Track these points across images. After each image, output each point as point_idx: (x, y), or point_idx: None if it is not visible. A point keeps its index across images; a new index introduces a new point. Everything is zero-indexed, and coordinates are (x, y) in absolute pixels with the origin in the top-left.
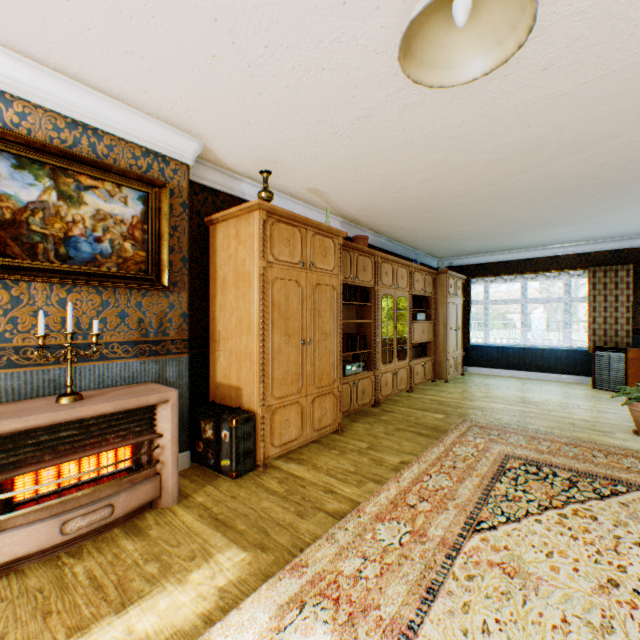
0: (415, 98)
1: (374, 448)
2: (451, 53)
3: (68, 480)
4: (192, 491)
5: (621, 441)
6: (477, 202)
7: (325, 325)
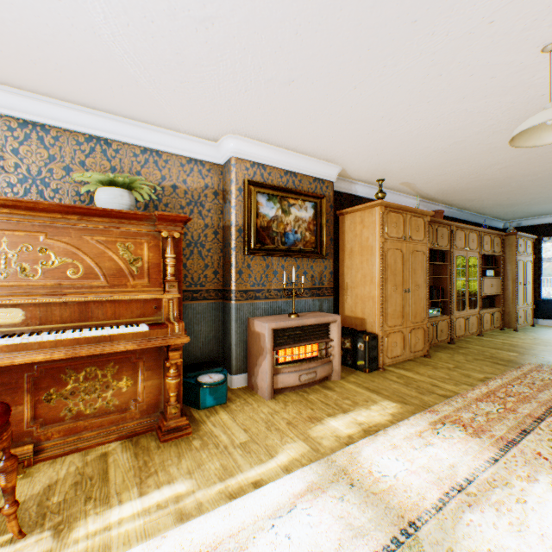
0: (502, 127)
1: (459, 368)
2: (541, 130)
3: (294, 356)
4: (344, 375)
5: None
6: (551, 177)
7: (417, 279)
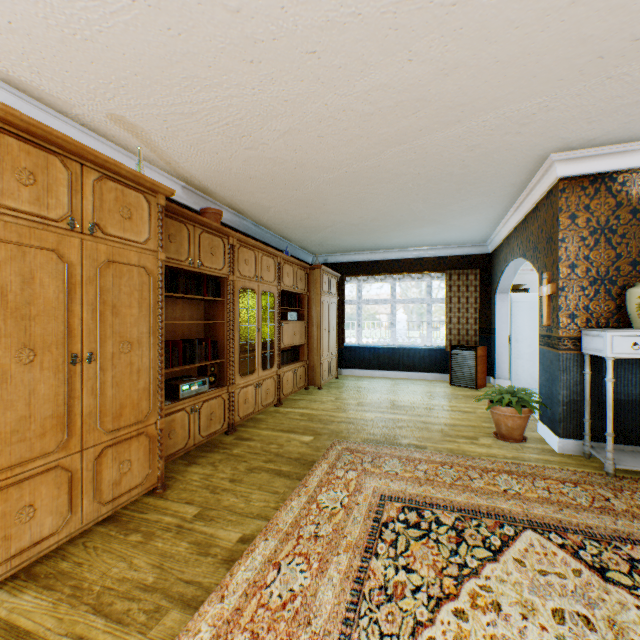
0: None
1: (206, 516)
2: None
3: None
4: None
5: (487, 449)
6: (350, 181)
7: (129, 328)
